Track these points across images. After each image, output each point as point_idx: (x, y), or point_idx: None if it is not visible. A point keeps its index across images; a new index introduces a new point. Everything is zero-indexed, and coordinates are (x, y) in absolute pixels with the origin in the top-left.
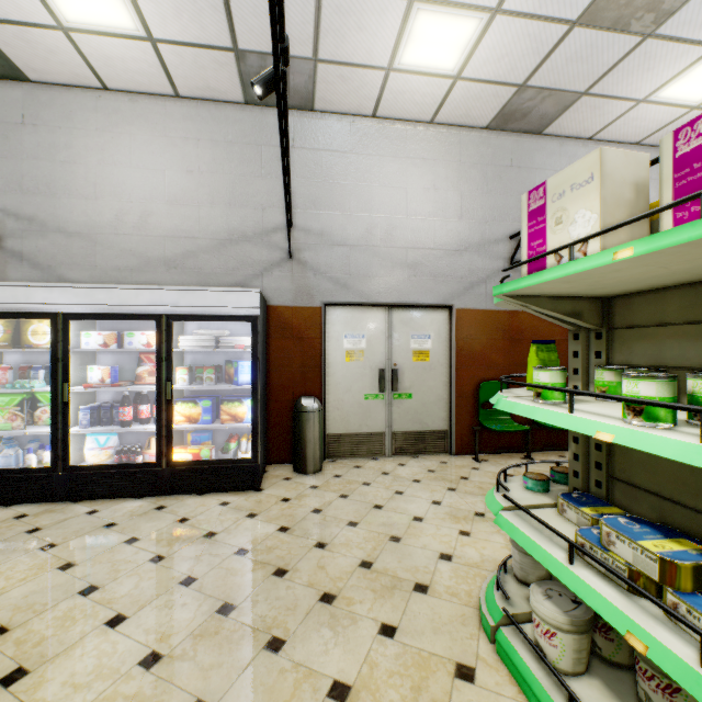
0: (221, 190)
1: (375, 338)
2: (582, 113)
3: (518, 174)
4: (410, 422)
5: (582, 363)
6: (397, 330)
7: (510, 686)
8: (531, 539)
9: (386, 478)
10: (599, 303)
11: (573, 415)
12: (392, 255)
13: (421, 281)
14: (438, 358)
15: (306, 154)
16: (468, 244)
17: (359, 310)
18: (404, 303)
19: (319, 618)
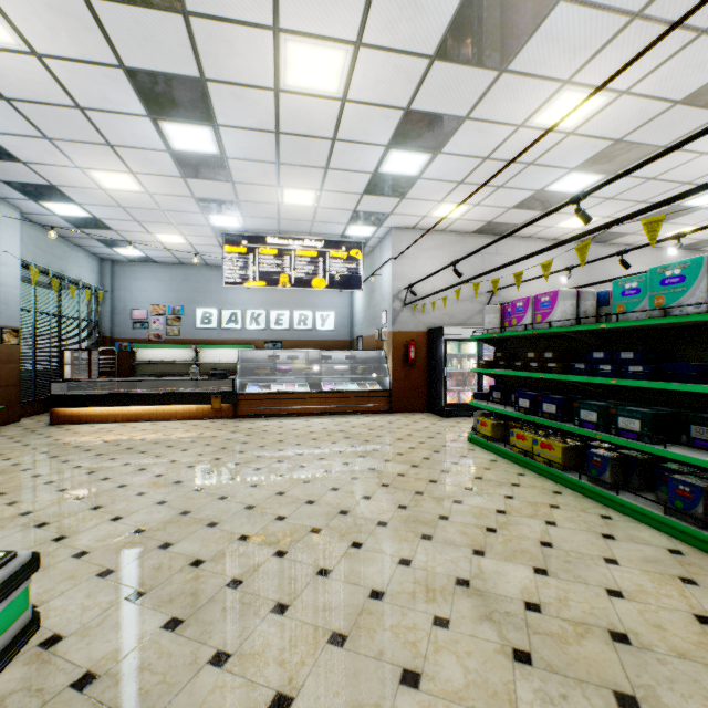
0: (568, 281)
1: None
2: None
3: None
4: None
5: None
6: None
7: None
8: None
9: None
10: None
11: None
12: None
13: None
14: None
15: (600, 263)
16: None
17: None
18: None
19: None
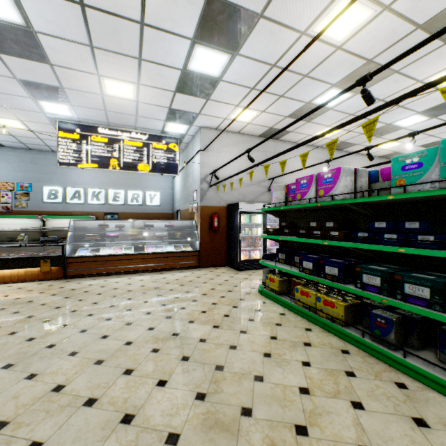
0: None
1: None
2: None
3: None
4: None
5: None
6: None
7: None
8: None
9: None
10: None
11: None
12: None
13: None
14: None
15: (338, 163)
16: None
17: None
18: None
19: None
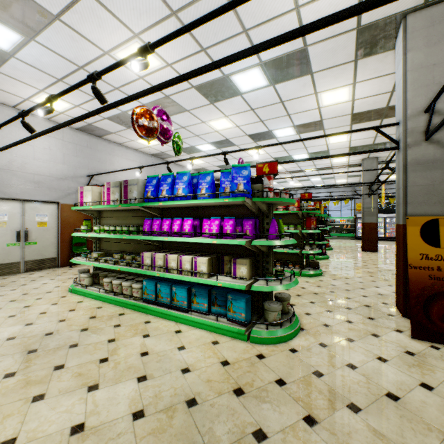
0: None
1: (14, 215)
2: (115, 137)
3: (91, 151)
4: (36, 255)
5: (96, 225)
6: (28, 212)
7: (75, 295)
8: (80, 261)
9: (25, 278)
10: (98, 211)
11: (86, 234)
12: (25, 176)
13: (43, 190)
14: (52, 225)
15: None
16: (68, 176)
17: (3, 201)
18: (33, 199)
19: (12, 303)
